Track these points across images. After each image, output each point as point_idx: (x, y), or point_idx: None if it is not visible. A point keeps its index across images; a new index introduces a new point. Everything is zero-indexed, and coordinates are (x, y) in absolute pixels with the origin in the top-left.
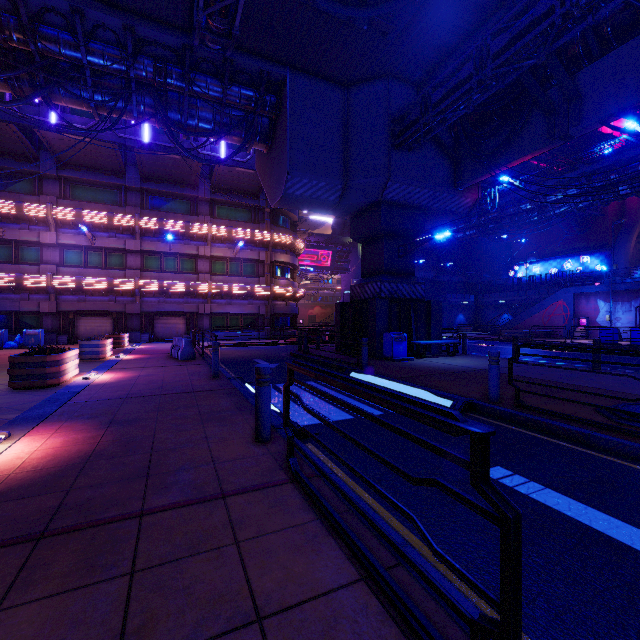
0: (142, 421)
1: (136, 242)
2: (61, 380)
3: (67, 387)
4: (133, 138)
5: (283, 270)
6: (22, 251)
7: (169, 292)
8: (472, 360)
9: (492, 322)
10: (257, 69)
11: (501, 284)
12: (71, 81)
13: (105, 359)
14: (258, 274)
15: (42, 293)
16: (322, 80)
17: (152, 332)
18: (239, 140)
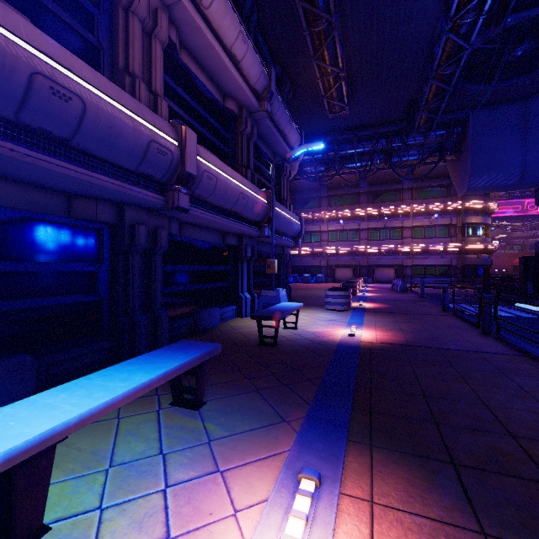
0: (398, 304)
1: (365, 224)
2: (357, 293)
3: (360, 296)
4: None
5: (474, 229)
6: (313, 236)
7: (384, 252)
8: None
9: None
10: (447, 119)
11: None
12: (349, 163)
13: (360, 289)
14: (450, 235)
15: (321, 256)
16: (500, 104)
17: (373, 277)
18: (434, 159)
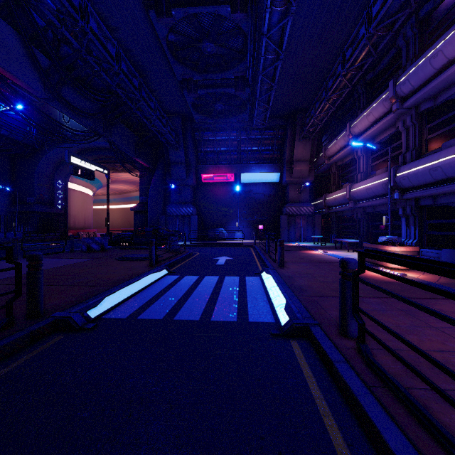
0: None
1: None
2: None
3: None
4: None
5: None
6: None
7: None
8: None
9: None
10: None
11: None
12: None
13: None
14: None
15: None
16: None
17: None
18: None
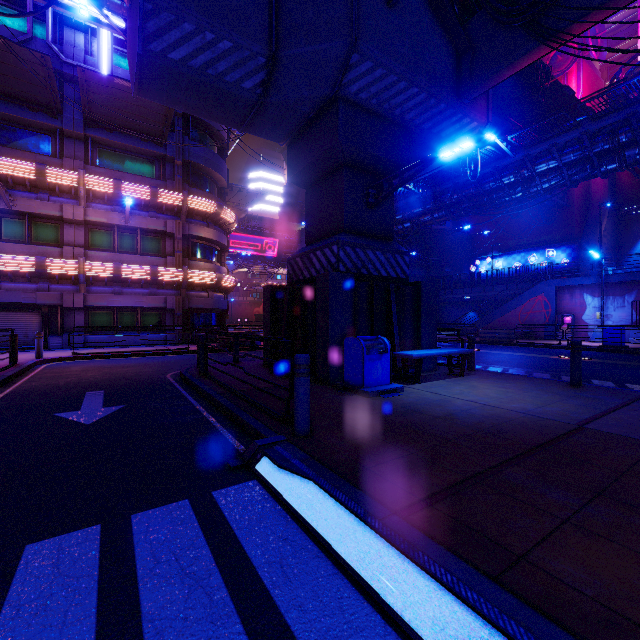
0: None
1: None
2: None
3: None
4: None
5: (204, 249)
6: None
7: (7, 272)
8: (507, 387)
9: (455, 321)
10: None
11: (462, 280)
12: None
13: None
14: (165, 252)
15: None
16: None
17: None
18: None
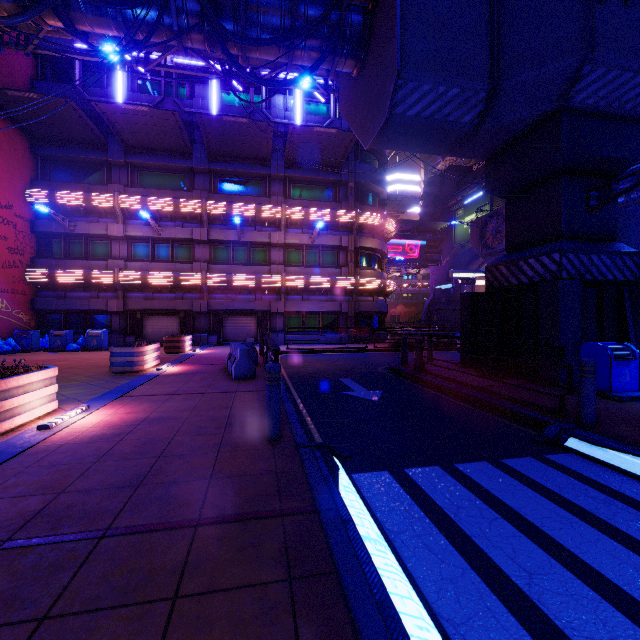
0: None
1: (203, 231)
2: None
3: None
4: (200, 112)
5: (369, 258)
6: (93, 246)
7: (238, 287)
8: None
9: None
10: None
11: None
12: None
13: (141, 372)
14: (339, 264)
15: (111, 290)
16: None
17: (221, 333)
18: (318, 55)
